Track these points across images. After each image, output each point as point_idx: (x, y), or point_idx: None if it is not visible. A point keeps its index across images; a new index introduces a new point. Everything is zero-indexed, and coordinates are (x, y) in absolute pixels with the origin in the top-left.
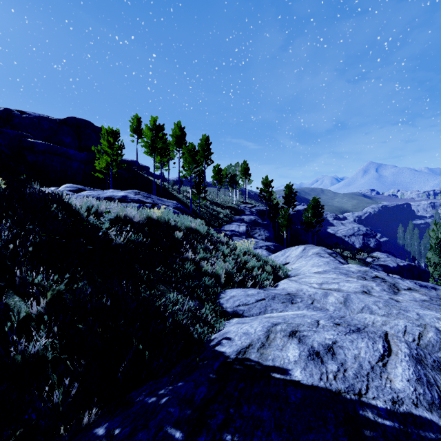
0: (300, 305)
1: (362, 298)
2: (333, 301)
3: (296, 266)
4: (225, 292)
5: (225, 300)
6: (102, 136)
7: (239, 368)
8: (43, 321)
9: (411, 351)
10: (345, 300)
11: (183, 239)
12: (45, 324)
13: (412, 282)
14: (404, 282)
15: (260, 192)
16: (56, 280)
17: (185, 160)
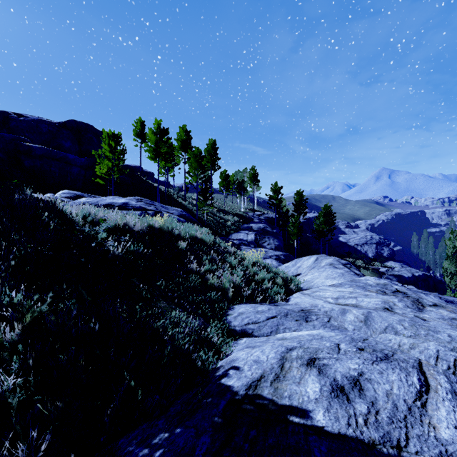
0: (315, 323)
1: (384, 316)
2: (352, 319)
3: (309, 278)
4: (233, 308)
5: (233, 317)
6: (103, 140)
7: (249, 408)
8: (18, 350)
9: (452, 385)
10: (366, 319)
11: (188, 249)
12: (20, 355)
13: (436, 296)
14: (427, 297)
15: (269, 199)
16: (37, 301)
17: (190, 166)
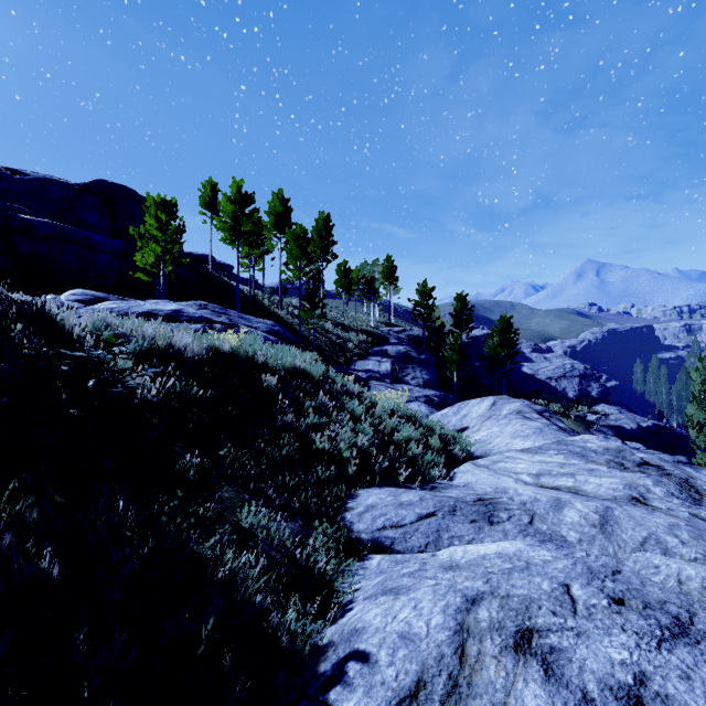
0: (507, 528)
1: (639, 516)
2: (576, 520)
3: (483, 435)
4: (356, 496)
5: (356, 514)
6: (147, 211)
7: None
8: None
9: None
10: (603, 521)
11: (279, 389)
12: None
13: None
14: (700, 475)
15: (413, 307)
16: None
17: (289, 253)
